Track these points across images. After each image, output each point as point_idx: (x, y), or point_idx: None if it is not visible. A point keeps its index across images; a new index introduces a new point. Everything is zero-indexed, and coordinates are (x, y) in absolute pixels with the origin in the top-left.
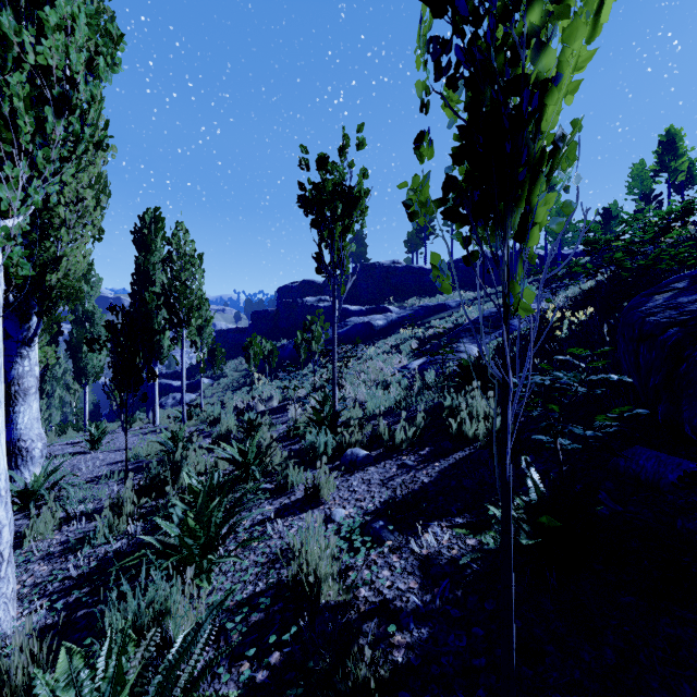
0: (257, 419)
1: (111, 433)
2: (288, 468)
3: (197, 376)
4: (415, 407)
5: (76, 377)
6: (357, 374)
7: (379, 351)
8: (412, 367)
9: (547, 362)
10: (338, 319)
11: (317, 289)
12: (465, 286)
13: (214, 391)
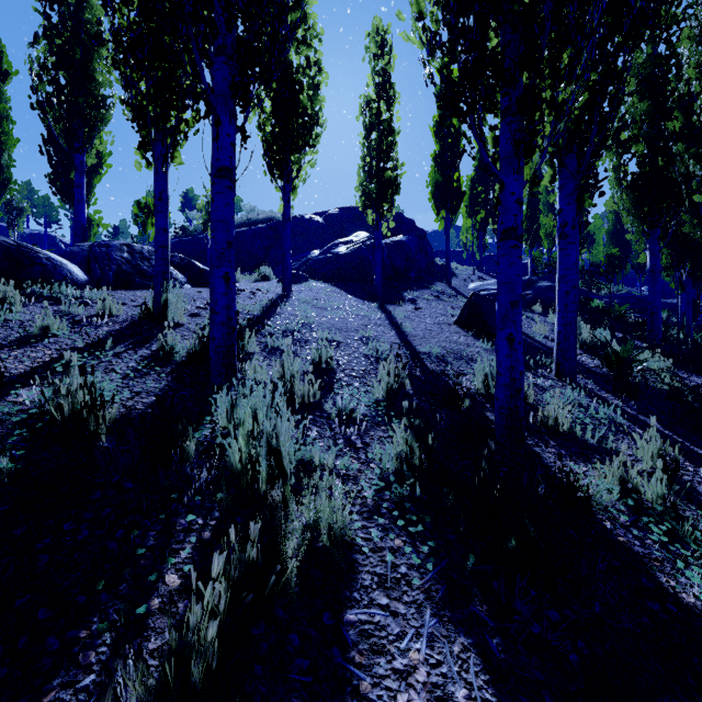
0: None
1: None
2: None
3: None
4: None
5: None
6: None
7: None
8: None
9: None
10: None
11: None
12: None
13: None
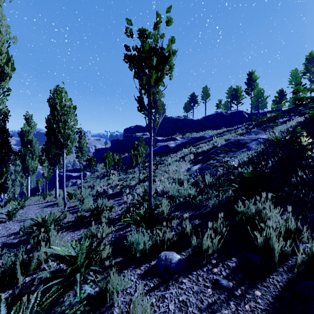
0: (105, 202)
1: (30, 205)
2: (109, 277)
3: (84, 171)
4: (205, 203)
5: (23, 172)
6: (163, 173)
7: (173, 159)
8: (193, 170)
9: (304, 174)
10: (153, 143)
11: (142, 129)
12: (213, 128)
13: (91, 179)
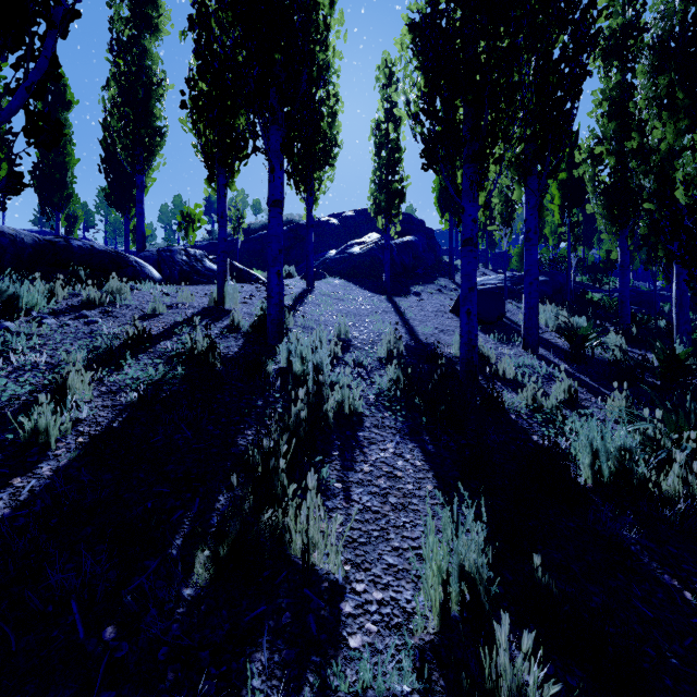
0: None
1: None
2: None
3: None
4: None
5: None
6: None
7: None
8: None
9: None
10: None
11: None
12: None
13: None
